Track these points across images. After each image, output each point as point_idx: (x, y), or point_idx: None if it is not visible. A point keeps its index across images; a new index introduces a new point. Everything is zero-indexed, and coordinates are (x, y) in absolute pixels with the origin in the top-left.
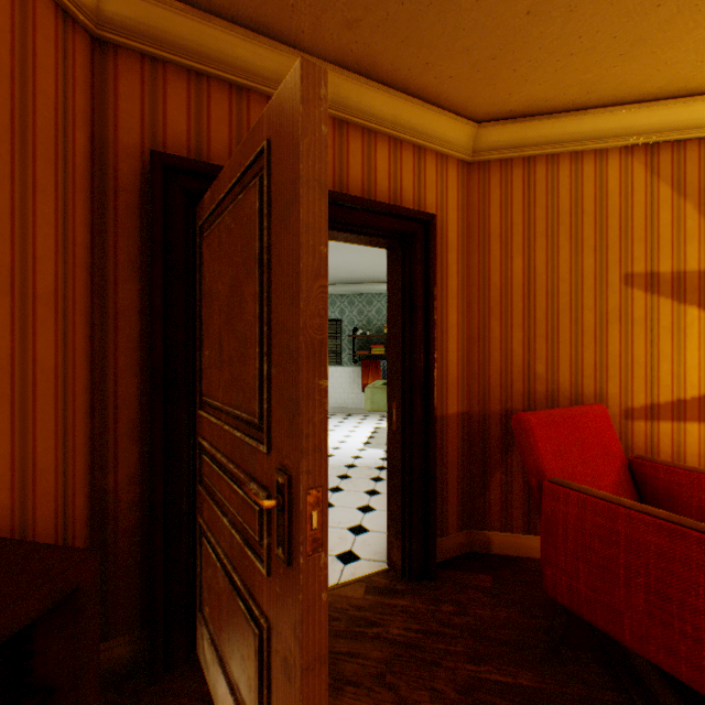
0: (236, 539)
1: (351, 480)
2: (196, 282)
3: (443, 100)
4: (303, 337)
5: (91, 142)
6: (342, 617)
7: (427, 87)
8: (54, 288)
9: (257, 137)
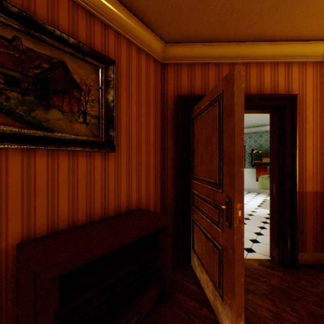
0: (208, 222)
1: (250, 221)
2: (190, 136)
3: (302, 37)
4: (235, 154)
5: (161, 96)
6: (246, 270)
7: (292, 35)
8: (153, 142)
9: (216, 89)
